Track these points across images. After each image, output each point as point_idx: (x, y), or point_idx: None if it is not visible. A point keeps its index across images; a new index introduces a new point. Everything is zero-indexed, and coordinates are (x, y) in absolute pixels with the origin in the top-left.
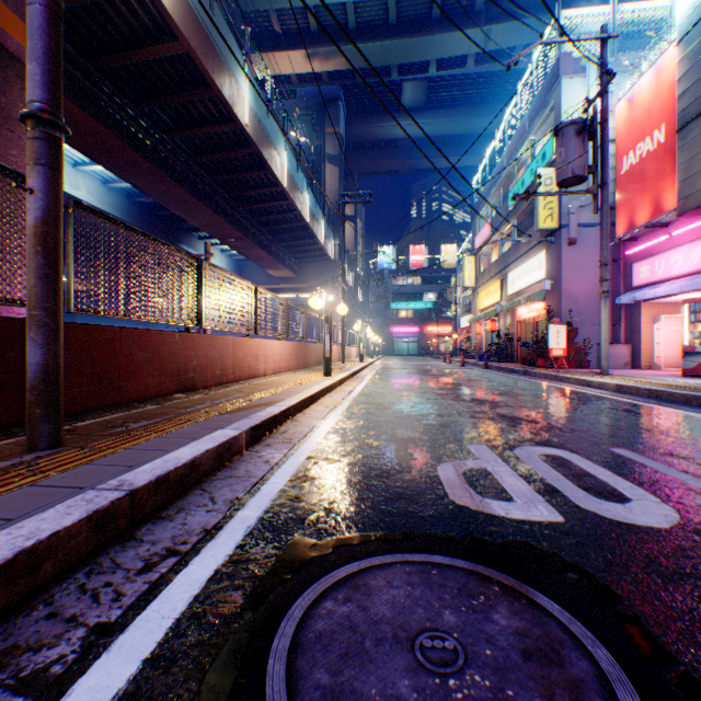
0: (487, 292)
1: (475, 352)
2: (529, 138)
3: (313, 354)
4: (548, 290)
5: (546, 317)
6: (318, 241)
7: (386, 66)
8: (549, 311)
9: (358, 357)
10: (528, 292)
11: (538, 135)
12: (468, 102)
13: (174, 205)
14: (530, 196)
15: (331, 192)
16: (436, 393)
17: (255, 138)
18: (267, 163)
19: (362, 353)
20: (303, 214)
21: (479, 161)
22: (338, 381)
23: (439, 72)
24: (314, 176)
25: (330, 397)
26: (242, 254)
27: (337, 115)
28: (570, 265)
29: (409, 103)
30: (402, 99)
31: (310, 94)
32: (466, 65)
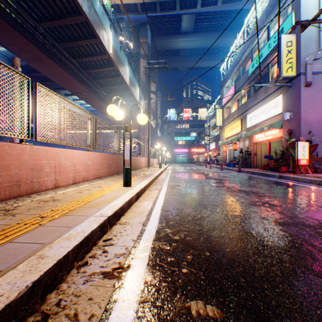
0: (231, 128)
1: (223, 161)
2: (266, 26)
3: (126, 163)
4: (285, 120)
5: (287, 137)
6: (135, 98)
7: (173, 0)
8: (291, 133)
9: (158, 164)
10: (264, 124)
11: (272, 23)
12: (216, 29)
13: (33, 62)
14: (311, 23)
15: (143, 74)
16: (270, 221)
17: (83, 6)
18: (95, 32)
19: (160, 162)
20: (125, 78)
21: (220, 63)
22: (136, 195)
23: (202, 8)
24: (132, 59)
25: (104, 248)
26: (90, 104)
27: (146, 32)
28: (306, 101)
29: (185, 28)
30: (181, 25)
31: (131, 20)
32: (217, 4)
